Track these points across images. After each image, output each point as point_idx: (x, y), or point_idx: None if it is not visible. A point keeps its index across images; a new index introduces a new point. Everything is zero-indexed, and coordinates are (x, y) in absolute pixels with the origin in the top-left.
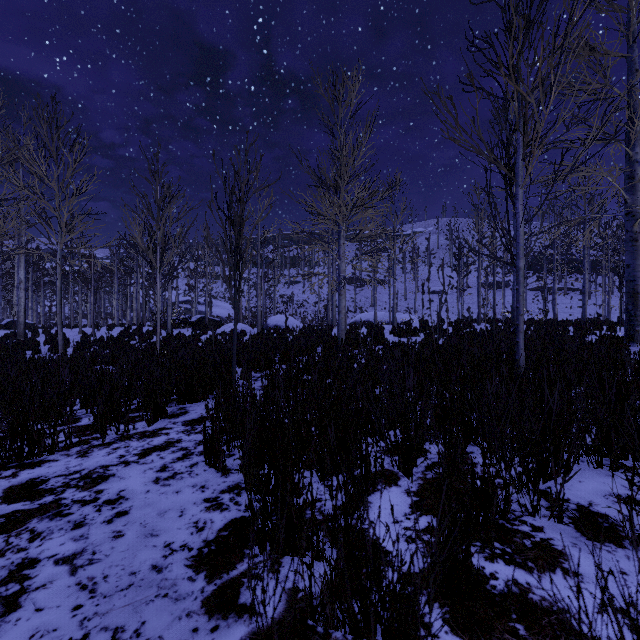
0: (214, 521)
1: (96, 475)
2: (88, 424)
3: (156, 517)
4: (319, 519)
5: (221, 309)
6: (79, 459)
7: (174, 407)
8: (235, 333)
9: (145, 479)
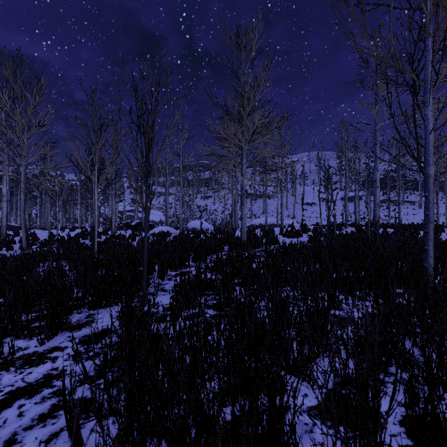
0: None
1: None
2: None
3: None
4: None
5: (156, 216)
6: None
7: (83, 313)
8: (145, 240)
9: None
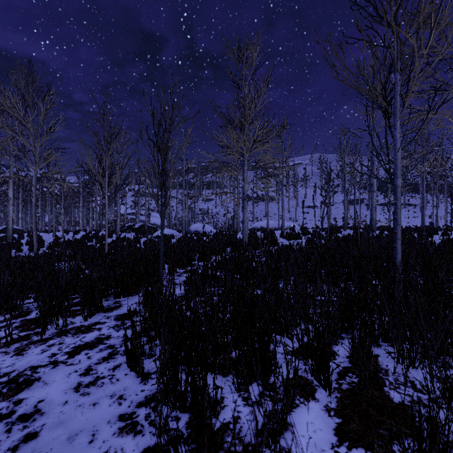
0: (125, 452)
1: (22, 379)
2: (35, 317)
3: (64, 443)
4: (239, 451)
5: (157, 219)
6: (14, 358)
7: (111, 301)
8: (161, 239)
9: (67, 385)
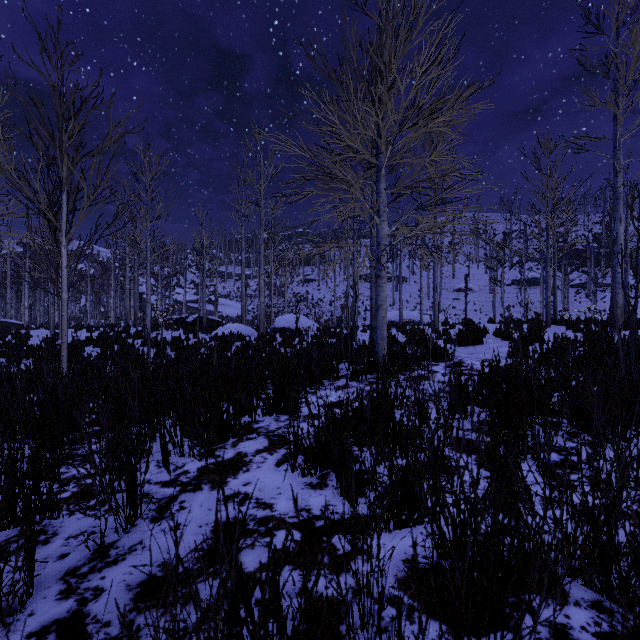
0: None
1: None
2: None
3: None
4: None
5: (232, 309)
6: None
7: None
8: None
9: None
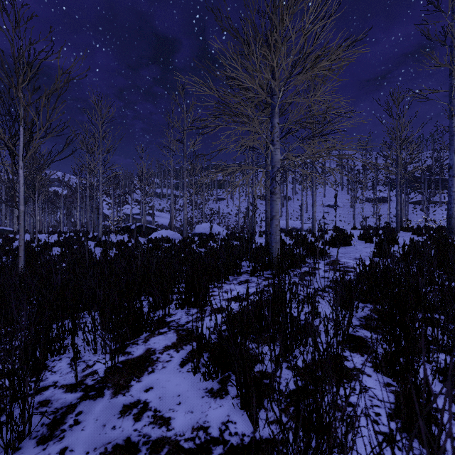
0: None
1: None
2: None
3: None
4: None
5: (165, 219)
6: None
7: None
8: None
9: None
